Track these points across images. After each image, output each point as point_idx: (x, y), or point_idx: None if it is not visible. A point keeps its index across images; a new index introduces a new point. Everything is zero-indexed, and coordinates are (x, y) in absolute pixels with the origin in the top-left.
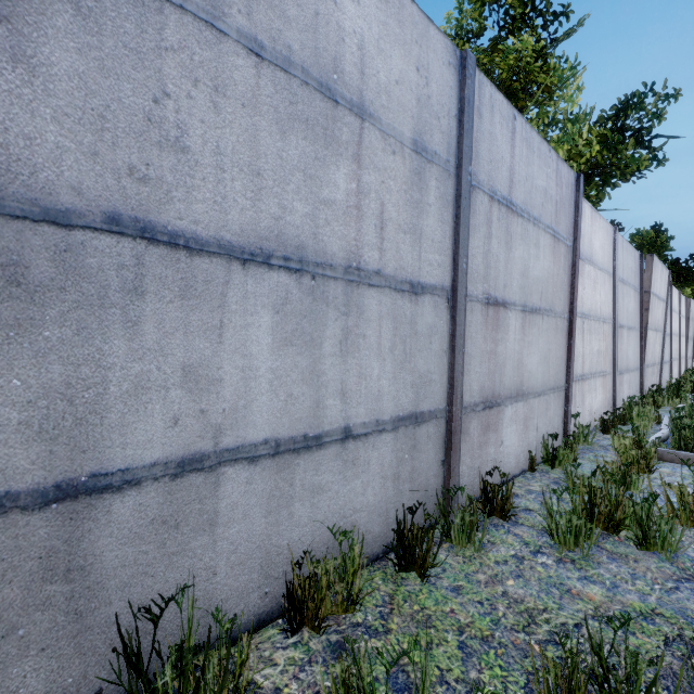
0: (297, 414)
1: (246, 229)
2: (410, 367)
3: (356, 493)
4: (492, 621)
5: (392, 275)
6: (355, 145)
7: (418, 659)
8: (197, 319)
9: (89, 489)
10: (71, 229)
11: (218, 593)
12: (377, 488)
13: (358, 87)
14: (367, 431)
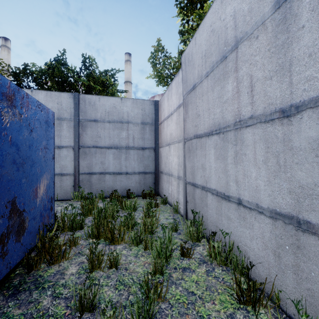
0: (221, 184)
1: (208, 126)
2: (285, 176)
3: (246, 236)
4: (202, 316)
5: (261, 114)
6: (234, 65)
7: (192, 277)
8: (202, 153)
9: (194, 185)
10: (191, 140)
11: (208, 225)
12: (260, 246)
13: (234, 36)
14: (250, 206)
